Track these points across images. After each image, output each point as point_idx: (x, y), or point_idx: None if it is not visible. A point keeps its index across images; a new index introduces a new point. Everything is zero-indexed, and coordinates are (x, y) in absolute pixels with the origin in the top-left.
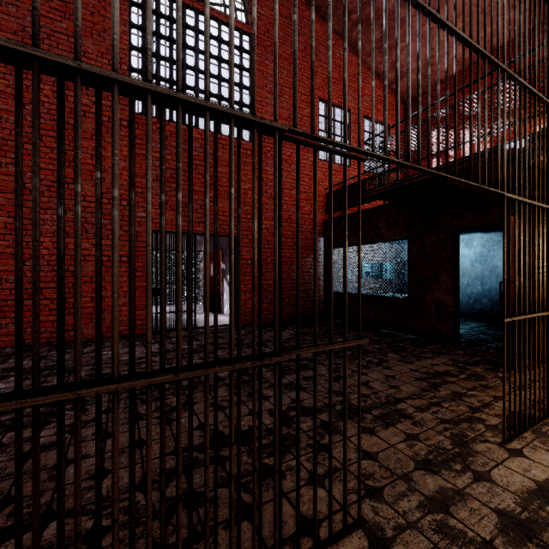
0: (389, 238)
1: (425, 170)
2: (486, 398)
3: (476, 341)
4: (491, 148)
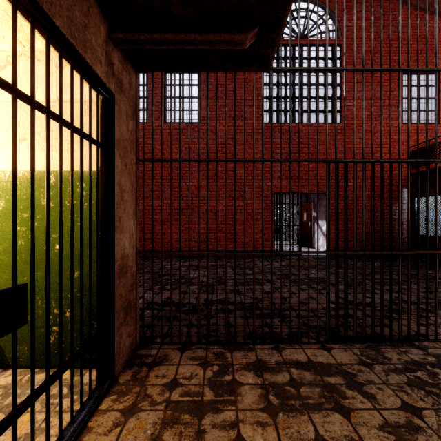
0: None
1: None
2: None
3: None
4: None
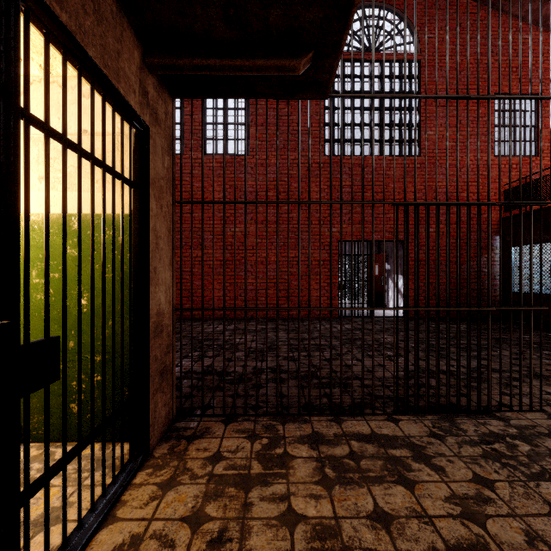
0: None
1: None
2: None
3: None
4: None
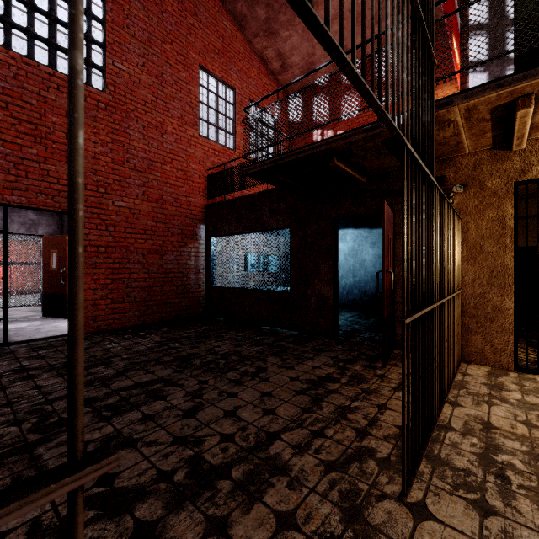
0: (272, 226)
1: (304, 2)
2: (371, 410)
3: (352, 333)
4: (394, 66)
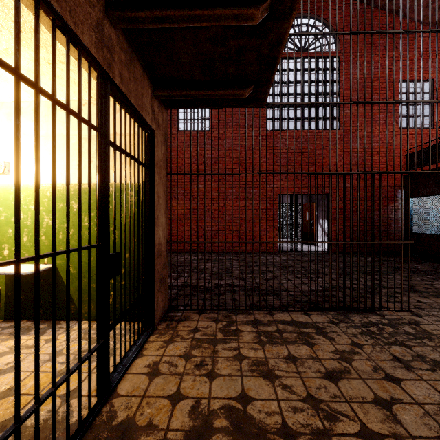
0: None
1: None
2: None
3: None
4: None
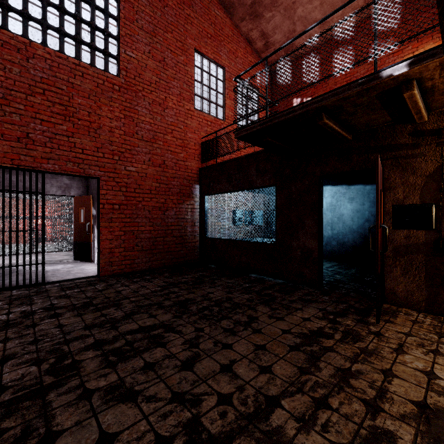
0: (258, 184)
1: None
2: (376, 376)
3: (335, 283)
4: None
